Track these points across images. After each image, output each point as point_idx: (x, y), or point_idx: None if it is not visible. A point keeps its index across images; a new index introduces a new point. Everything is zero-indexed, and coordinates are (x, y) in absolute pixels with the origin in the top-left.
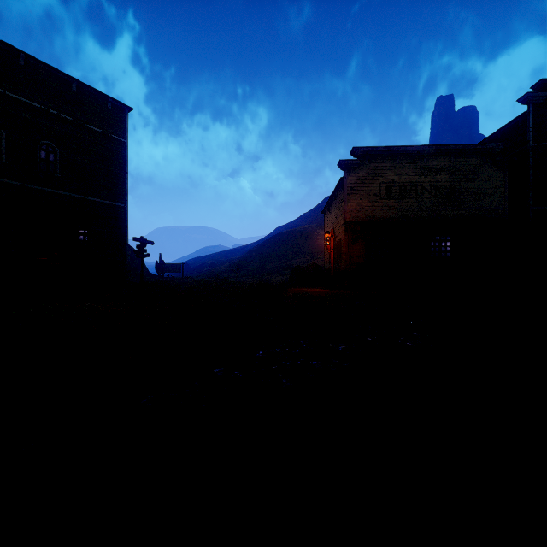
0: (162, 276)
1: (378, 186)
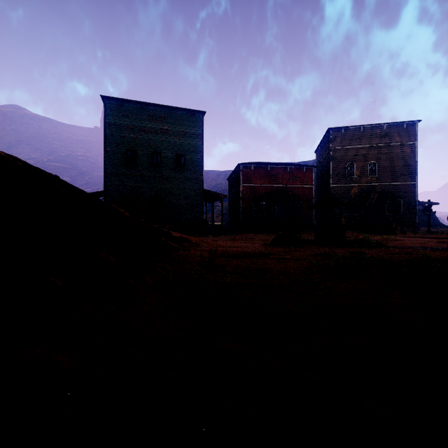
0: None
1: None
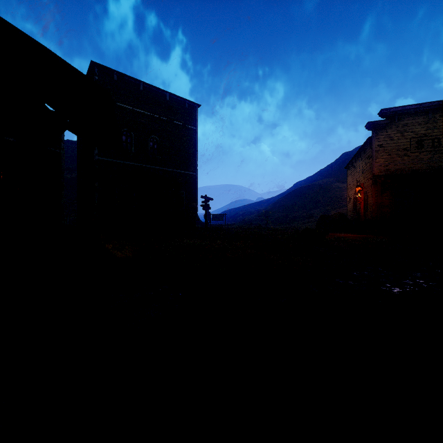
0: (210, 223)
1: (407, 141)
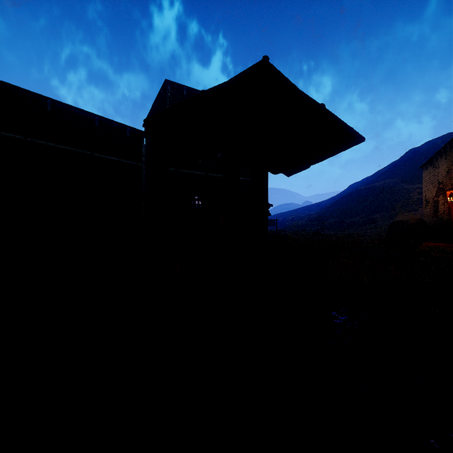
0: None
1: None
